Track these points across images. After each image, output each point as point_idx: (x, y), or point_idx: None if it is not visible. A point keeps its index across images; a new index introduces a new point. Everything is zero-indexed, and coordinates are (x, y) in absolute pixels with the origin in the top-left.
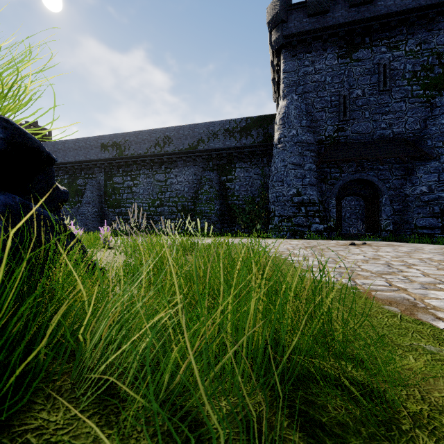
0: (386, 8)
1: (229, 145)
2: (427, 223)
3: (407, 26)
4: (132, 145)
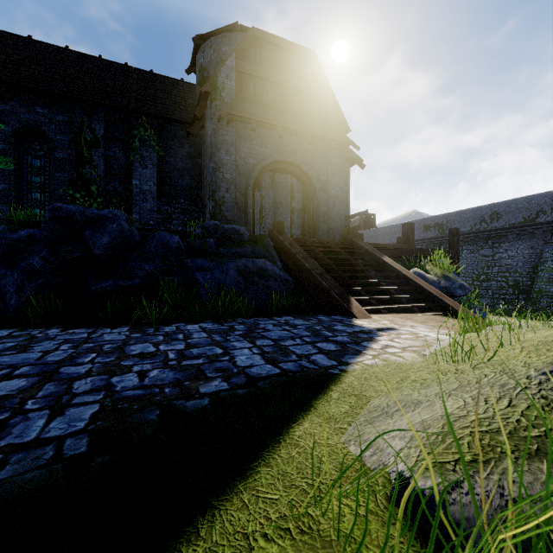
0: None
1: None
2: None
3: None
4: (454, 224)
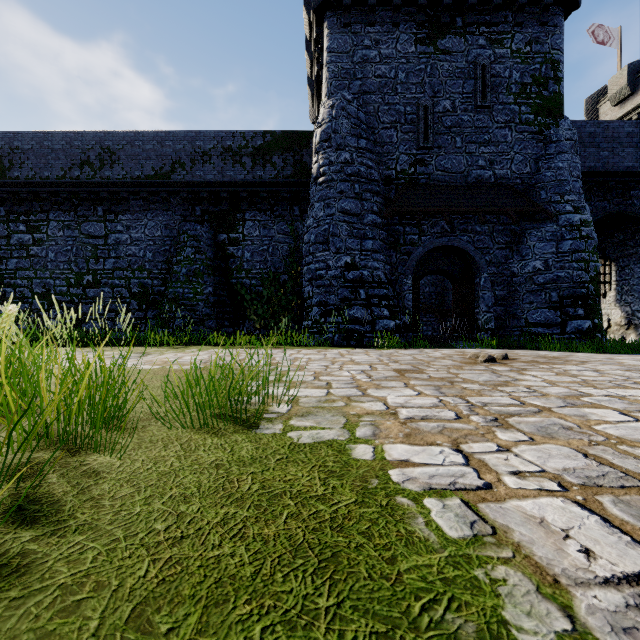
0: None
1: (232, 177)
2: (543, 318)
3: (514, 11)
4: (28, 159)
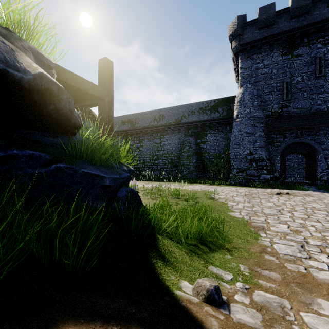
0: (320, 16)
1: (202, 118)
2: None
3: None
4: (139, 121)
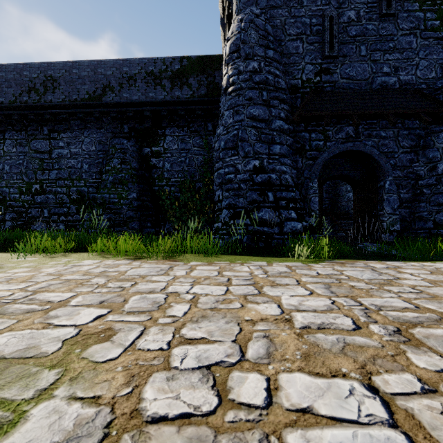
0: None
1: (154, 97)
2: None
3: None
4: None
